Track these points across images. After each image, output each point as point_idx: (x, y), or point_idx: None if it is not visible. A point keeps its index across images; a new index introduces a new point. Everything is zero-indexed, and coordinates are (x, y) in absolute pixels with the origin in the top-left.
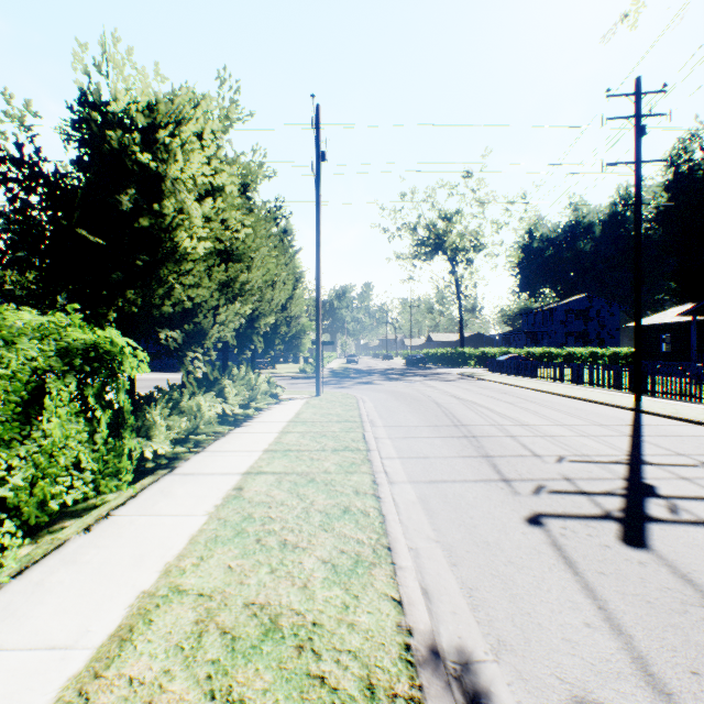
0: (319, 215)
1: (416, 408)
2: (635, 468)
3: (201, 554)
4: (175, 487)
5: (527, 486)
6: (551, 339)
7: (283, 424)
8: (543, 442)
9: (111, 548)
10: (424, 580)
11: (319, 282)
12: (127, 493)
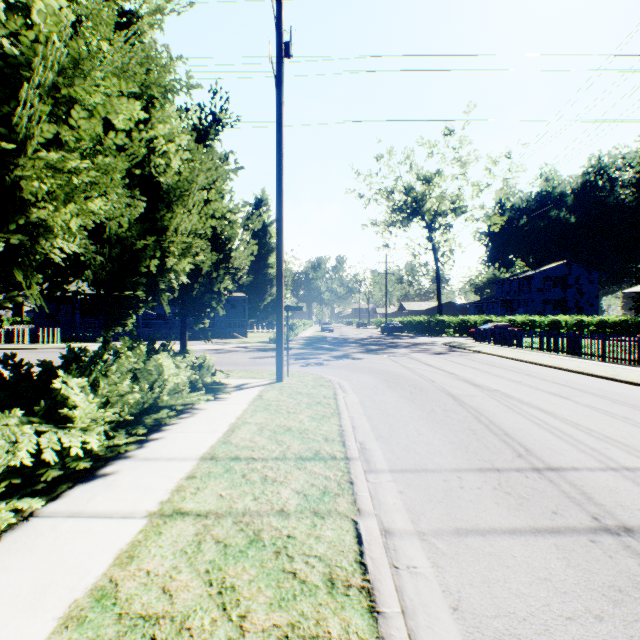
0: (281, 130)
1: (427, 409)
2: None
3: None
4: None
5: None
6: (528, 307)
7: (185, 467)
8: None
9: None
10: None
11: (281, 223)
12: None
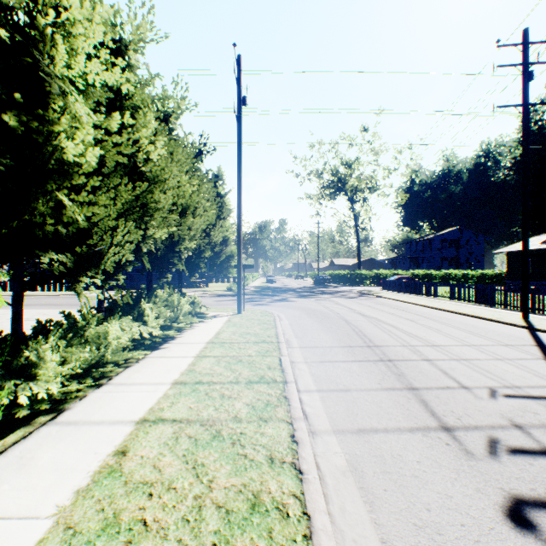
0: (240, 152)
1: (328, 326)
2: None
3: None
4: (42, 450)
5: (477, 440)
6: (430, 263)
7: (201, 345)
8: (463, 368)
9: None
10: None
11: (240, 212)
12: None
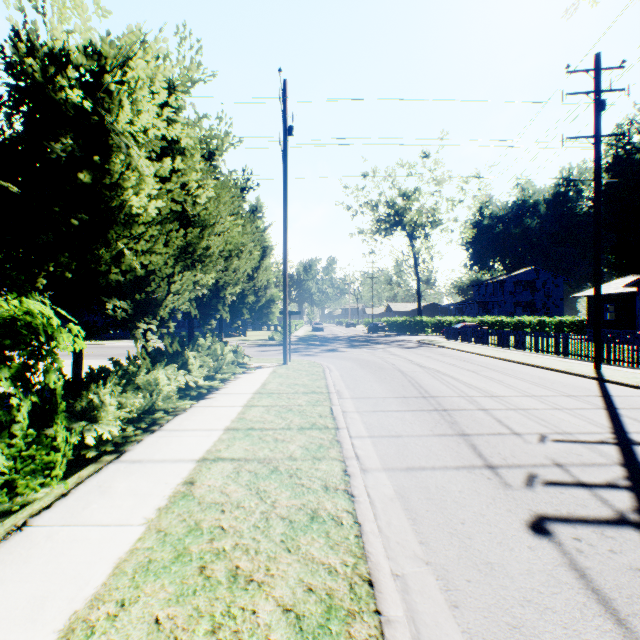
0: (286, 187)
1: (382, 377)
2: (626, 449)
3: (123, 597)
4: (116, 481)
5: (517, 475)
6: (501, 308)
7: (248, 396)
8: (519, 417)
9: (7, 584)
10: (419, 636)
11: (286, 253)
12: (57, 490)
